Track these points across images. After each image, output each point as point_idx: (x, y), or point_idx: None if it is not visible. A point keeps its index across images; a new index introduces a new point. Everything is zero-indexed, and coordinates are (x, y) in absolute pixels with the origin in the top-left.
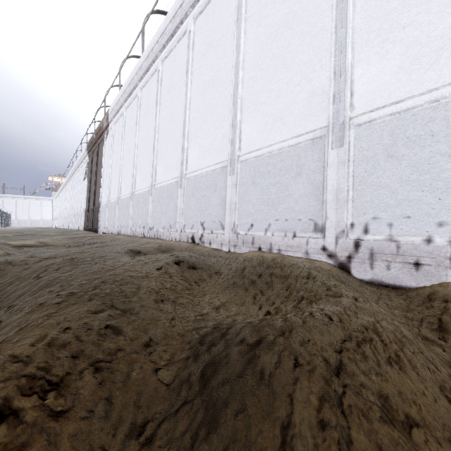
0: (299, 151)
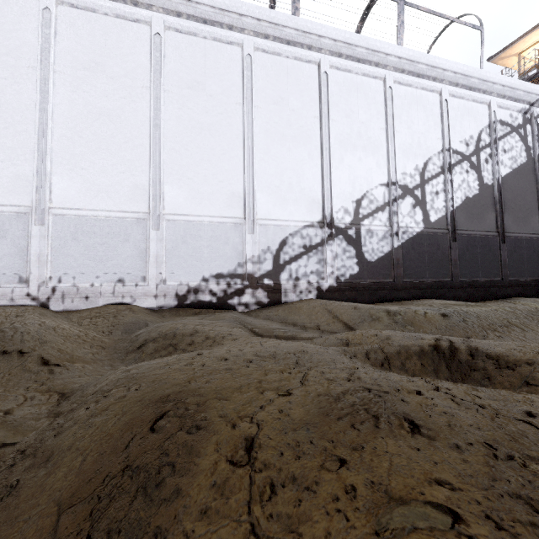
0: (4, 219)
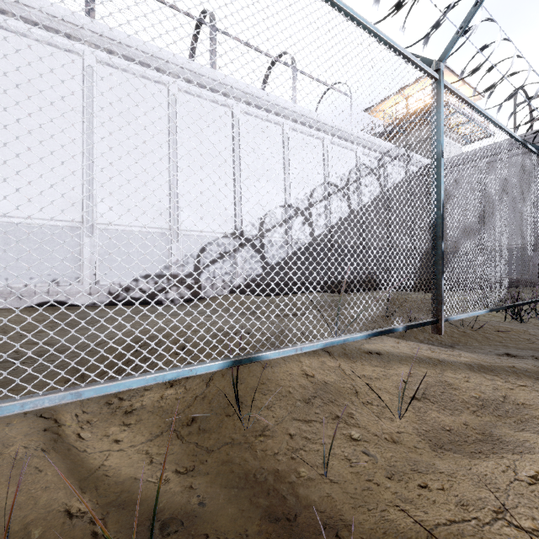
0: None
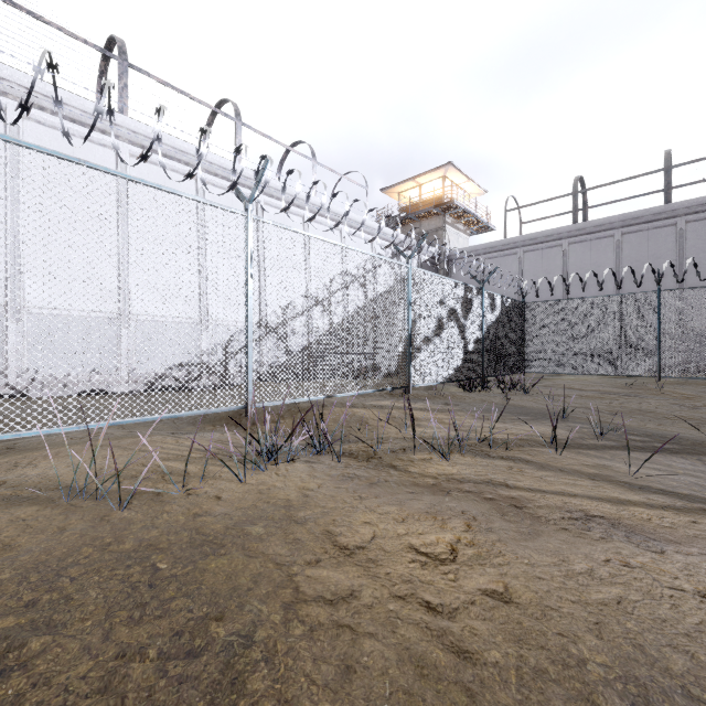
0: None
